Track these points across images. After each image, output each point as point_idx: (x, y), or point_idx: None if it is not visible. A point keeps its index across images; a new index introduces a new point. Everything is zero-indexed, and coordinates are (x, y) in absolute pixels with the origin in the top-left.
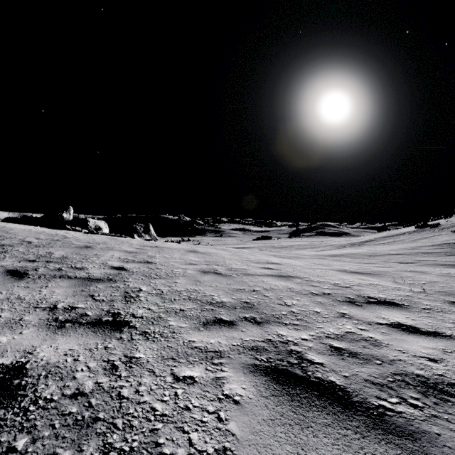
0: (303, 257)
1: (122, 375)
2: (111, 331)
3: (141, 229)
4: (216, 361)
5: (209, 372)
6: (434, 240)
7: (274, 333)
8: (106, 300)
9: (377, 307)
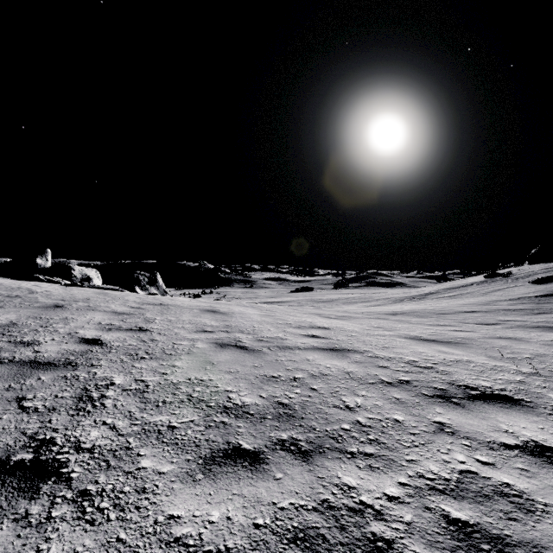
0: (356, 317)
1: None
2: (13, 495)
3: (146, 279)
4: None
5: None
6: (510, 293)
7: (334, 483)
8: (42, 408)
9: (486, 407)
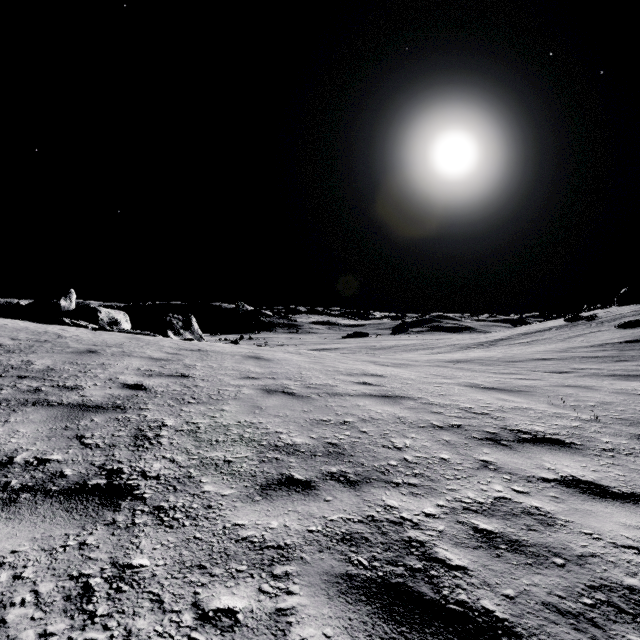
0: (414, 365)
1: (98, 613)
2: (98, 508)
3: (179, 323)
4: (279, 570)
5: (264, 596)
6: (592, 339)
7: (378, 504)
8: (103, 445)
9: (534, 448)
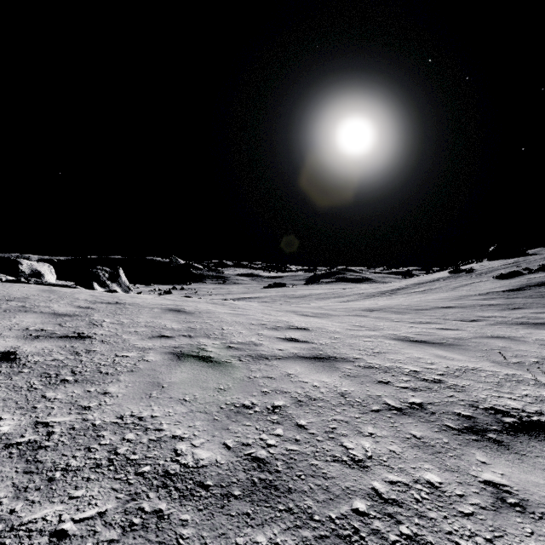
0: (334, 314)
1: None
2: None
3: (106, 275)
4: None
5: None
6: (477, 288)
7: None
8: None
9: (538, 446)
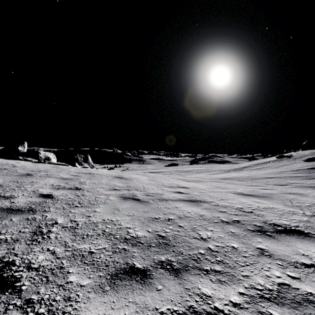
0: (204, 181)
1: None
2: None
3: (81, 159)
4: None
5: None
6: (292, 167)
7: (196, 293)
8: (10, 239)
9: (288, 238)
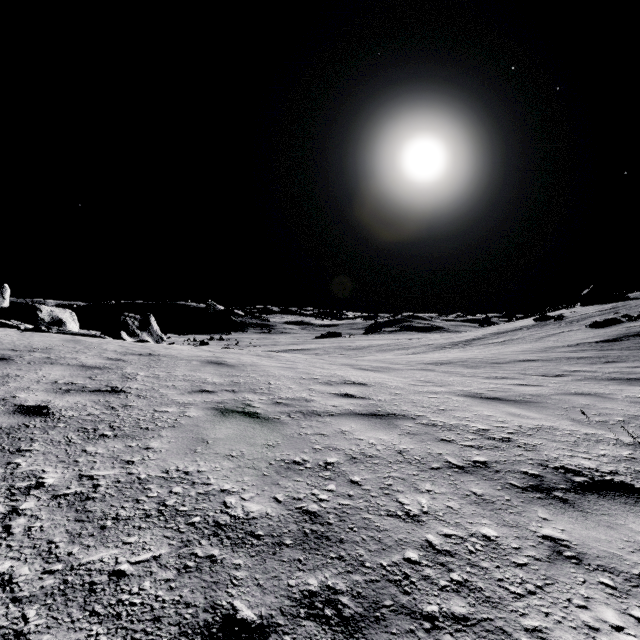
0: (396, 368)
1: None
2: None
3: (135, 323)
4: None
5: None
6: (566, 338)
7: None
8: None
9: (606, 505)
